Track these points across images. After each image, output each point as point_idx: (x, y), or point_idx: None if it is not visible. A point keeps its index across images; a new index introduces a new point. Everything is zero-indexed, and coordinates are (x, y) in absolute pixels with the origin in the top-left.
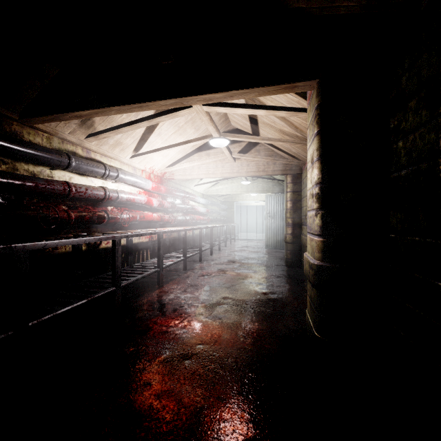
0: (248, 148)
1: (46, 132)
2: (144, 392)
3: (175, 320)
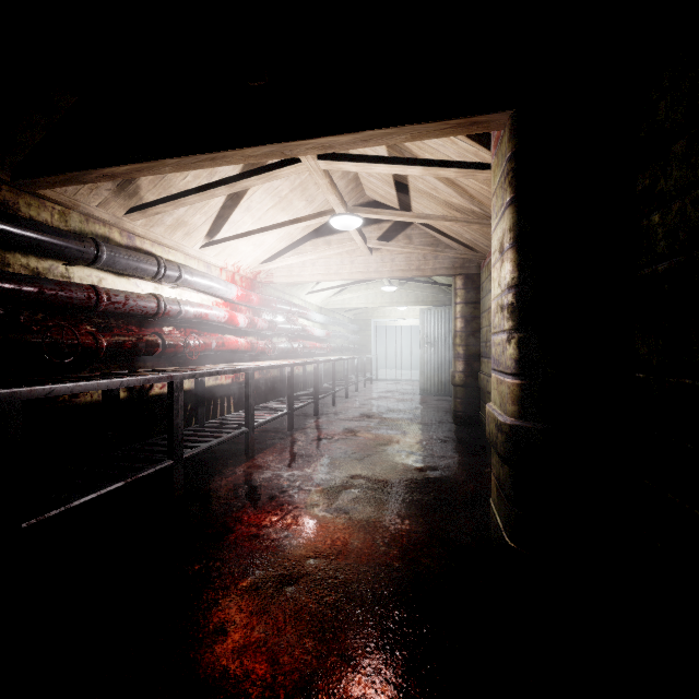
0: (393, 232)
1: (59, 203)
2: (214, 645)
3: (272, 516)
